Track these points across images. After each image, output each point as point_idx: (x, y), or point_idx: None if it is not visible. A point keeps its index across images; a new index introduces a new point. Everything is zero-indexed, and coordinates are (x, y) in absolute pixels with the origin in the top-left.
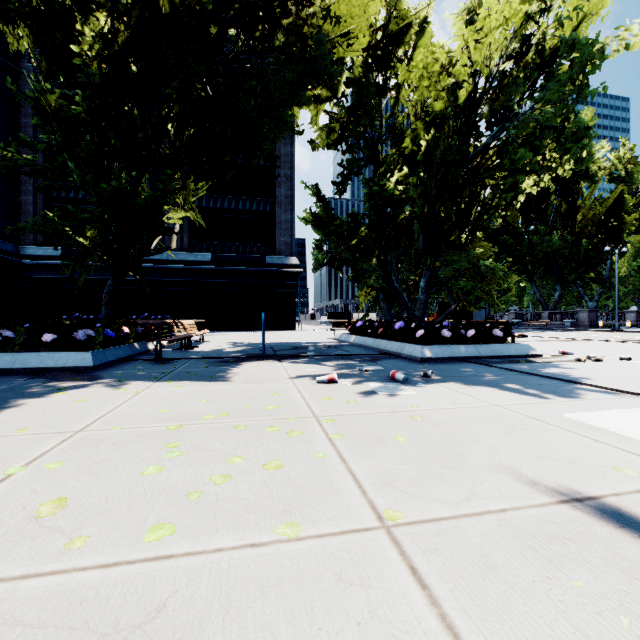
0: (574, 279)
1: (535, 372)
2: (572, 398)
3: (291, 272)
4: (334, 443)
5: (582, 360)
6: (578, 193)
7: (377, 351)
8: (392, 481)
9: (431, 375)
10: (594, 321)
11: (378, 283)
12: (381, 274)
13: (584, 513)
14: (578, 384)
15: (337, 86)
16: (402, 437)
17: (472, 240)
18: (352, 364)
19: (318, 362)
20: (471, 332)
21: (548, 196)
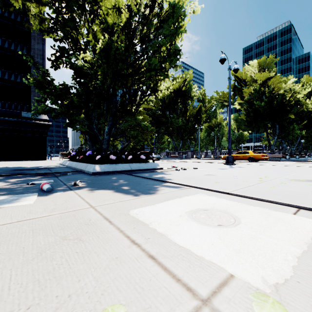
0: (186, 138)
1: (151, 177)
2: (155, 193)
3: (42, 124)
4: None
5: (178, 169)
6: (188, 103)
7: (74, 170)
8: None
9: (79, 184)
10: (193, 155)
11: (83, 129)
12: (86, 123)
13: None
14: (167, 182)
15: None
16: None
17: (137, 110)
18: (34, 179)
19: (4, 179)
20: (130, 157)
21: (177, 103)
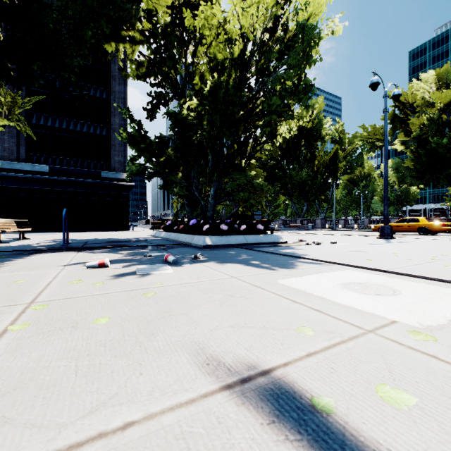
0: (314, 199)
1: (277, 252)
2: (293, 268)
3: (124, 185)
4: (1, 337)
5: (309, 244)
6: (316, 147)
7: (176, 242)
8: (3, 395)
9: (200, 257)
10: (324, 224)
11: (182, 191)
12: (184, 185)
13: (237, 405)
14: (301, 258)
15: (136, 19)
16: (106, 318)
17: (249, 164)
18: (144, 252)
19: (115, 251)
20: (243, 227)
21: (300, 147)
